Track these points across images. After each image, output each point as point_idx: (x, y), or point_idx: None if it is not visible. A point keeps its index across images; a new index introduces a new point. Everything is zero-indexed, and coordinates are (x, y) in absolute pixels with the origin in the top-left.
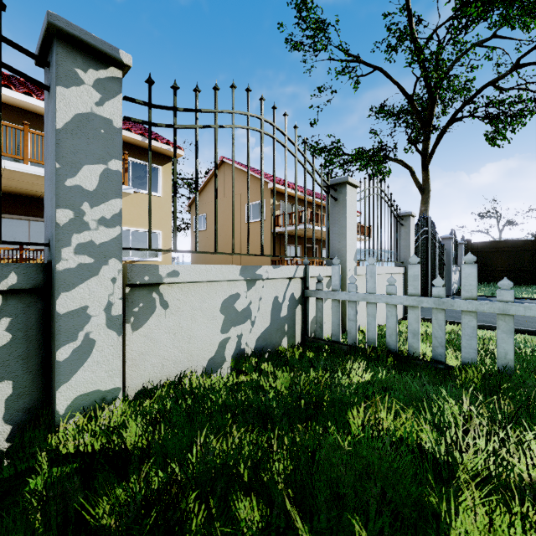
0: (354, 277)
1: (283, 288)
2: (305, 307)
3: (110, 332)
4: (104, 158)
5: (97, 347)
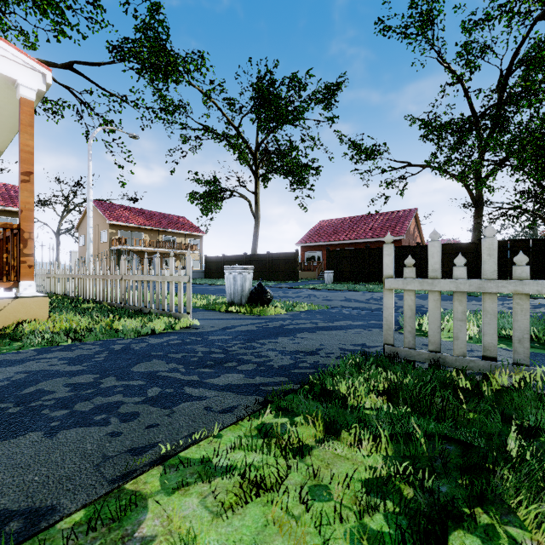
0: None
1: None
2: None
3: None
4: None
5: None
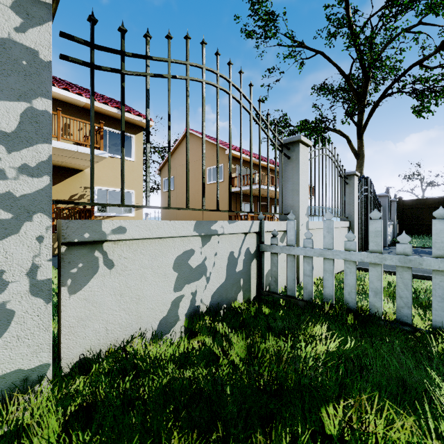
0: (310, 232)
1: (239, 243)
2: (260, 261)
3: (36, 300)
4: (26, 95)
5: (17, 319)
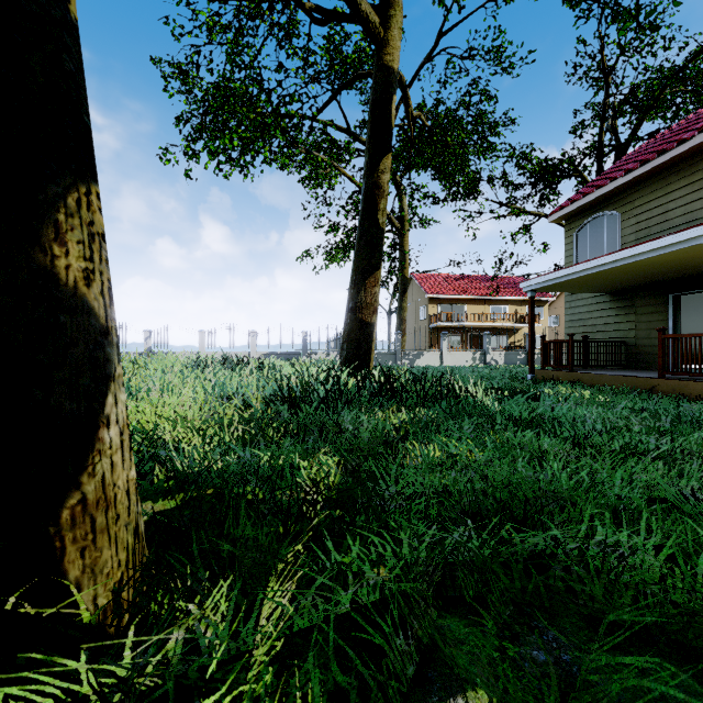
0: None
1: None
2: None
3: None
4: None
5: None
